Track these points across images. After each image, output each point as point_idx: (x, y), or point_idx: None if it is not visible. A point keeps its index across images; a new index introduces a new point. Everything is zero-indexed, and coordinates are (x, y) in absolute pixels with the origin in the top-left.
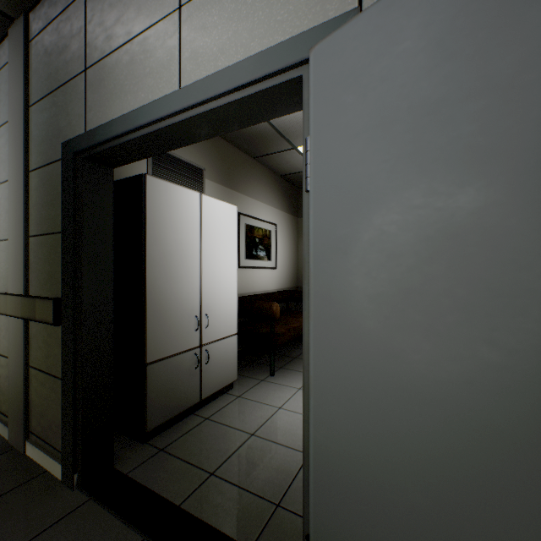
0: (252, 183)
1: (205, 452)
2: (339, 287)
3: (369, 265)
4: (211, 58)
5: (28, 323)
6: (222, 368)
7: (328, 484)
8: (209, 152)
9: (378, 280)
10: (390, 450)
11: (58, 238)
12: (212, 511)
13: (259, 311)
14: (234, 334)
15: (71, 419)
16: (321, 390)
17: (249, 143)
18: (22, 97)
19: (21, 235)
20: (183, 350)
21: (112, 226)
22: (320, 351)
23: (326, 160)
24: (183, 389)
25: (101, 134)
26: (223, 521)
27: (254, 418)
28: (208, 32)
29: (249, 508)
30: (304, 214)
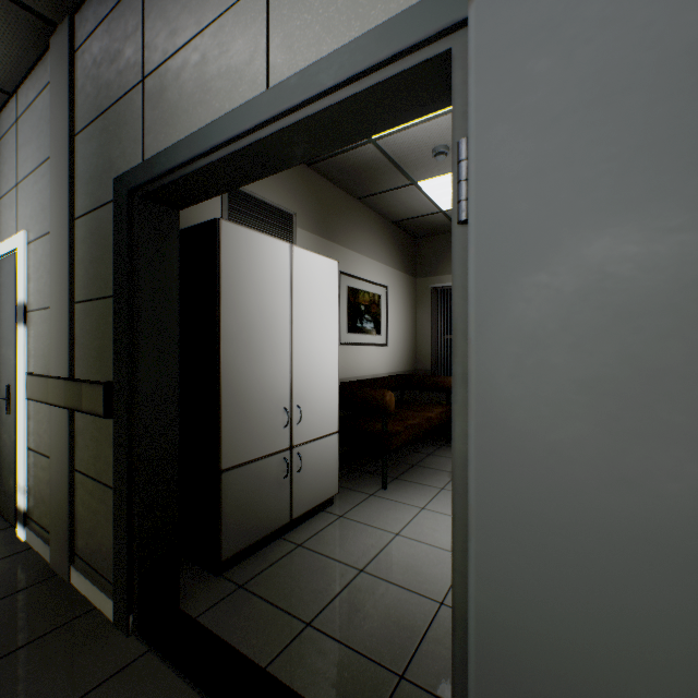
0: (356, 233)
1: (299, 593)
2: (521, 368)
3: (579, 332)
4: (312, 42)
5: (73, 414)
6: (319, 478)
7: (501, 678)
8: (300, 192)
9: (596, 355)
10: (620, 639)
11: (110, 304)
12: (310, 680)
13: (366, 402)
14: (334, 432)
15: (125, 542)
16: (489, 528)
17: (353, 178)
18: (66, 124)
19: (65, 301)
20: (269, 453)
21: (176, 287)
22: (488, 467)
23: (498, 167)
24: (269, 505)
25: (162, 163)
26: (326, 695)
27: (363, 548)
28: (307, 5)
29: (362, 678)
30: (454, 257)
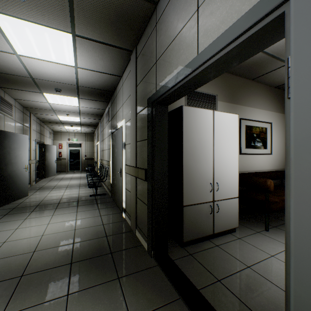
0: (250, 97)
1: (215, 265)
2: None
3: None
4: (215, 29)
5: (136, 179)
6: (227, 217)
7: None
8: (219, 84)
9: None
10: None
11: (146, 142)
12: (218, 303)
13: (255, 184)
14: (236, 197)
15: (150, 225)
16: (301, 255)
17: (248, 71)
18: (134, 83)
19: (134, 141)
20: (203, 202)
21: (167, 134)
22: (300, 223)
23: (307, 70)
24: (203, 224)
25: (161, 91)
26: None
27: (250, 256)
28: (213, 15)
29: None
30: (286, 115)
